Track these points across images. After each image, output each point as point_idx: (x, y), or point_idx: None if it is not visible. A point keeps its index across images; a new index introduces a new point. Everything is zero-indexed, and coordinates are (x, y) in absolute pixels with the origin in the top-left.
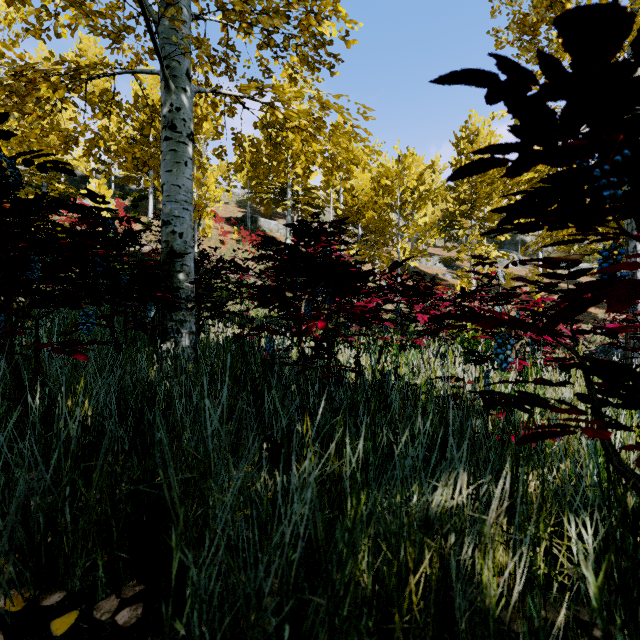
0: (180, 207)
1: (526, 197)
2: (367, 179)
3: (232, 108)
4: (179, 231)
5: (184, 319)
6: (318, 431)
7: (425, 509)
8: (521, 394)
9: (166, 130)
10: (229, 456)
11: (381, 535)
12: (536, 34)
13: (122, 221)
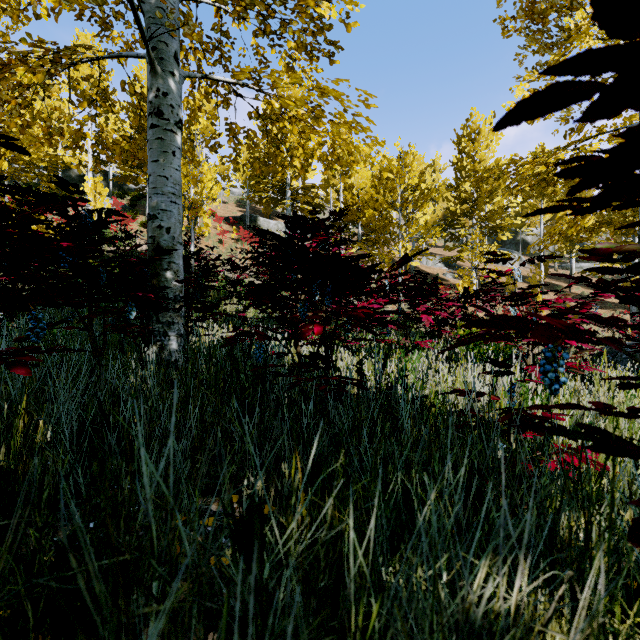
0: (167, 200)
1: (628, 142)
2: (367, 177)
3: (226, 99)
4: (166, 226)
5: (172, 321)
6: (313, 461)
7: (465, 609)
8: (591, 432)
9: (152, 117)
10: (180, 526)
11: (399, 639)
12: (545, 21)
13: (101, 214)
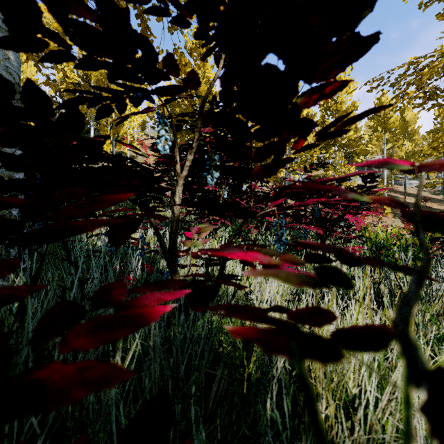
0: None
1: None
2: None
3: None
4: None
5: None
6: None
7: None
8: None
9: None
10: None
11: None
12: None
13: None
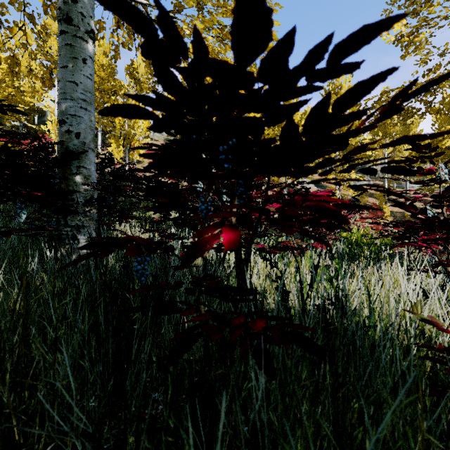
0: (77, 106)
1: None
2: None
3: None
4: (75, 131)
5: (81, 224)
6: None
7: None
8: None
9: (62, 24)
10: None
11: None
12: None
13: None
